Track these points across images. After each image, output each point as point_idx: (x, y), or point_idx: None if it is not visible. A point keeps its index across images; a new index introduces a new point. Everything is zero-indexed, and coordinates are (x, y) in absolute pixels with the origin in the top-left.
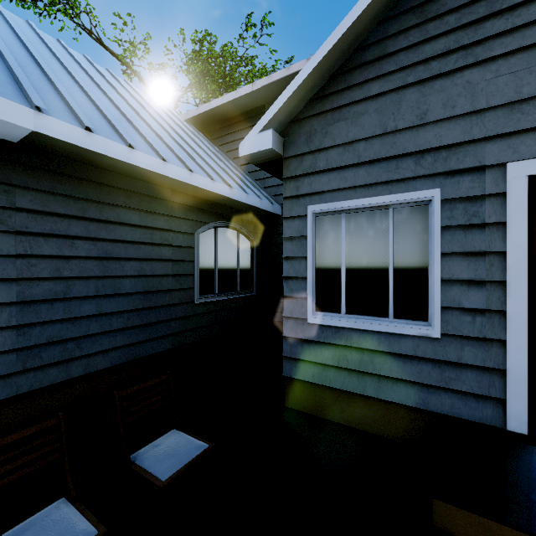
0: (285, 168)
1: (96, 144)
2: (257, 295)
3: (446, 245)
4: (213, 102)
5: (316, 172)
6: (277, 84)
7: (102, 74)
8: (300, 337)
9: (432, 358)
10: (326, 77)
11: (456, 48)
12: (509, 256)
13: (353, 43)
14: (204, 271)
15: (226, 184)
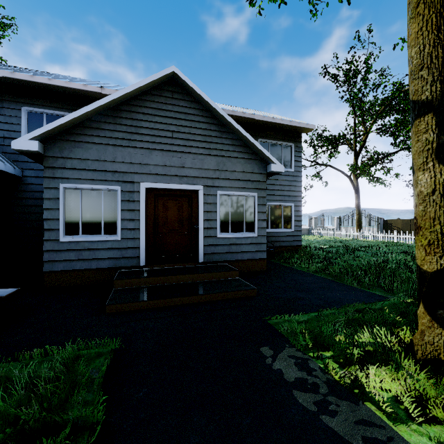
0: (45, 161)
1: None
2: None
3: (123, 207)
4: None
5: (65, 168)
6: (20, 81)
7: None
8: (55, 249)
9: (118, 247)
10: (71, 125)
11: (126, 138)
12: (140, 211)
13: (86, 117)
14: None
15: None
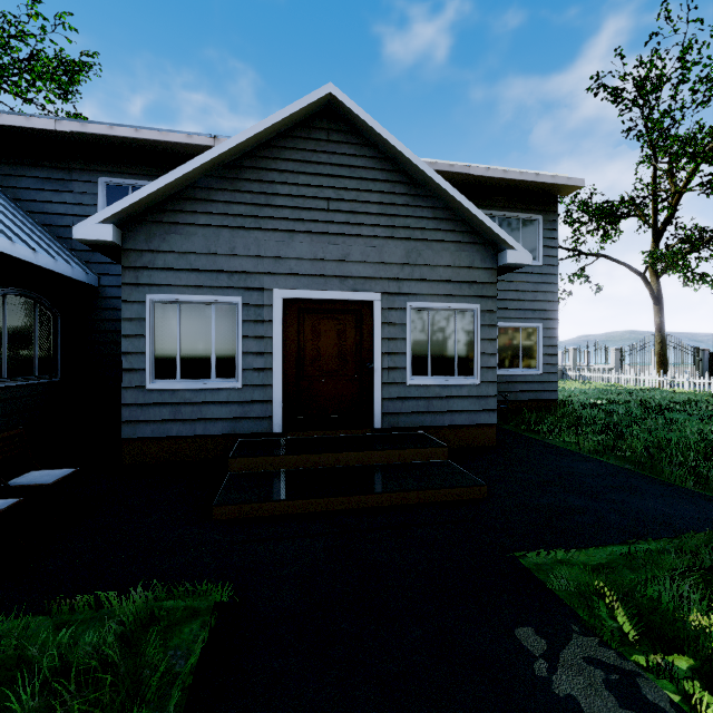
0: (124, 258)
1: None
2: (62, 381)
3: (246, 332)
4: None
5: (155, 268)
6: (95, 136)
7: None
8: (140, 402)
9: (238, 400)
10: (164, 196)
11: (251, 215)
12: (275, 339)
13: (186, 182)
14: None
15: (29, 247)
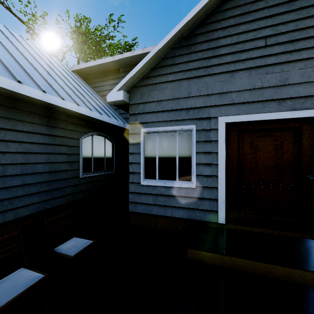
0: (130, 109)
1: (24, 90)
2: (115, 172)
3: (198, 149)
4: (89, 63)
5: (144, 113)
6: (127, 59)
7: (18, 40)
8: (137, 192)
9: (192, 196)
10: (149, 68)
11: (201, 67)
12: (219, 154)
13: (161, 56)
14: (85, 160)
15: (98, 112)
